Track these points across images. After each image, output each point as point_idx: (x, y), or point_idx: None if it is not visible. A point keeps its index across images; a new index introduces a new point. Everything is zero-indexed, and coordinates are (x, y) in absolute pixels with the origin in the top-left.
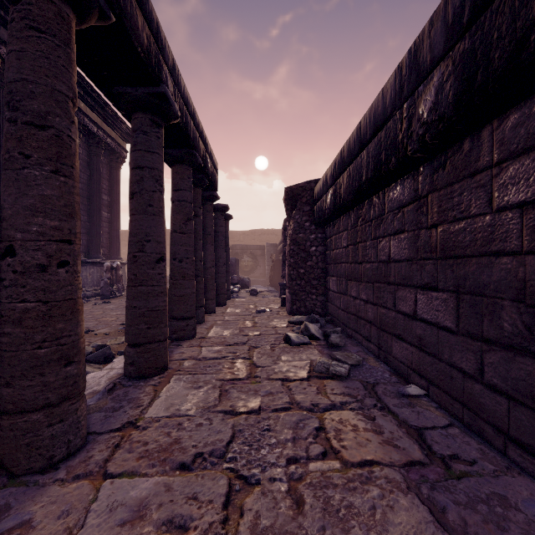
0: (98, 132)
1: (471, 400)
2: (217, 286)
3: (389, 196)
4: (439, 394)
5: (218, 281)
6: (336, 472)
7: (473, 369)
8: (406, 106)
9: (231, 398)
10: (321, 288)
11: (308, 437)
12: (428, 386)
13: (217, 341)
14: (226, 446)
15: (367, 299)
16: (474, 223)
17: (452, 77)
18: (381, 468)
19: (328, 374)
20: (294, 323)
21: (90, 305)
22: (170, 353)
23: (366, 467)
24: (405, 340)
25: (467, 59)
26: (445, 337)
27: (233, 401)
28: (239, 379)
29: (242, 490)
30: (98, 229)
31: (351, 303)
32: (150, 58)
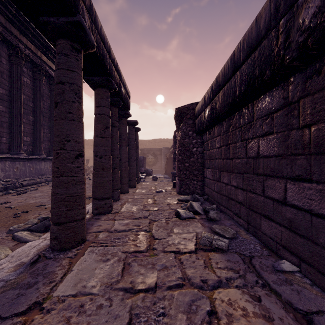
0: None
1: None
2: (130, 174)
3: (257, 107)
4: (312, 272)
5: (131, 171)
6: None
7: None
8: (283, 22)
9: (132, 272)
10: (200, 176)
11: None
12: (299, 263)
13: (127, 215)
14: None
15: (237, 186)
16: None
17: None
18: None
19: (212, 247)
20: (182, 200)
21: (48, 187)
22: (91, 225)
23: None
24: (274, 220)
25: None
26: (321, 223)
27: (133, 276)
28: (140, 252)
29: None
30: None
31: (223, 188)
32: None
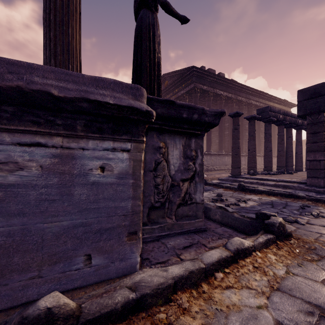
0: None
1: None
2: None
3: None
4: None
5: None
6: None
7: None
8: None
9: None
10: None
11: None
12: None
13: None
14: None
15: None
16: None
17: None
18: None
19: None
20: None
21: None
22: None
23: None
24: None
25: None
26: None
27: None
28: None
29: None
30: None
31: None
32: None
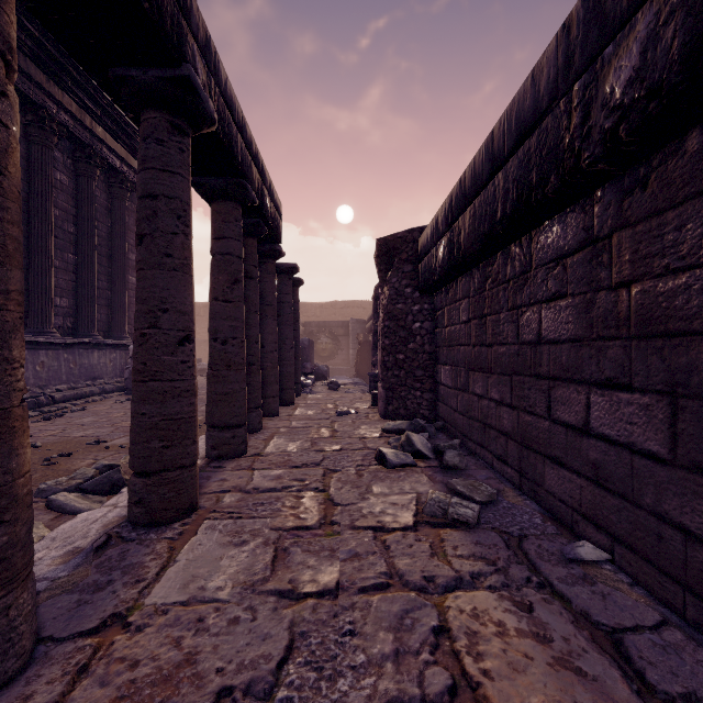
0: (122, 168)
1: None
2: (282, 377)
3: (538, 243)
4: (634, 561)
5: (284, 370)
6: None
7: None
8: (579, 87)
9: (291, 564)
10: (428, 381)
11: (420, 650)
12: (612, 545)
13: (278, 460)
14: (277, 672)
15: (500, 399)
16: None
17: (679, 13)
18: None
19: (447, 519)
20: (390, 431)
21: (109, 403)
22: (206, 480)
23: None
24: (568, 467)
25: None
26: (647, 468)
27: (295, 571)
28: (306, 528)
29: None
30: (122, 299)
31: (474, 405)
32: (163, 17)
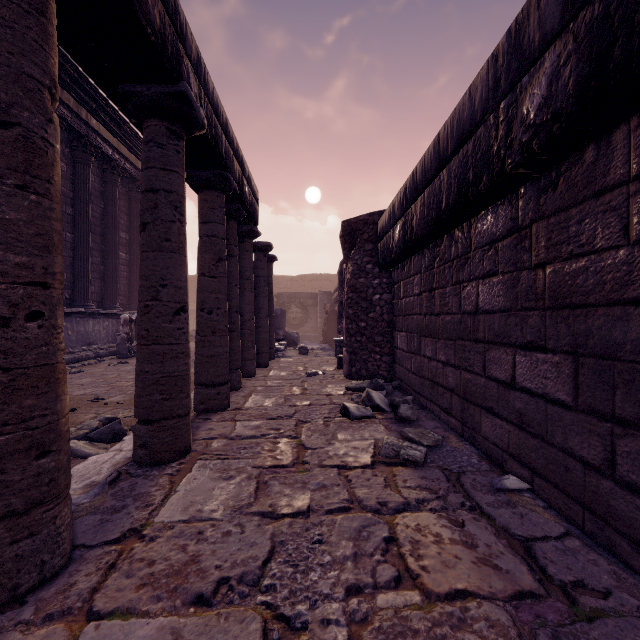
0: (113, 155)
1: (597, 502)
2: (258, 343)
3: (476, 229)
4: (548, 489)
5: (259, 337)
6: (415, 610)
7: (599, 460)
8: (504, 106)
9: (271, 493)
10: (386, 346)
11: (374, 553)
12: (532, 478)
13: (256, 413)
14: (262, 567)
15: (446, 361)
16: (601, 260)
17: (574, 58)
18: (479, 603)
19: (399, 459)
20: (353, 389)
21: (103, 366)
22: (196, 429)
23: (457, 602)
24: (499, 415)
25: (597, 30)
26: (558, 413)
27: (274, 498)
28: (282, 467)
29: (283, 639)
30: (114, 273)
31: (425, 366)
32: (165, 45)
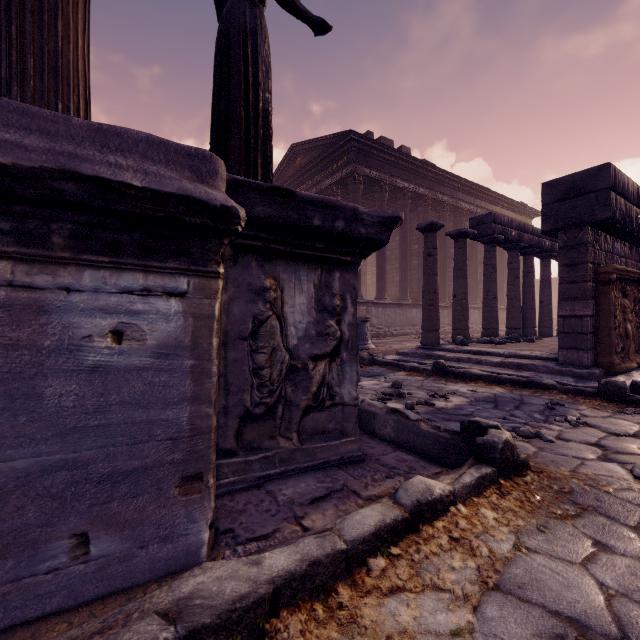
0: None
1: None
2: None
3: None
4: None
5: None
6: None
7: None
8: None
9: None
10: None
11: None
12: None
13: None
14: None
15: None
16: None
17: None
18: None
19: None
20: None
21: None
22: None
23: None
24: None
25: None
26: None
27: None
28: None
29: None
30: None
31: None
32: None
